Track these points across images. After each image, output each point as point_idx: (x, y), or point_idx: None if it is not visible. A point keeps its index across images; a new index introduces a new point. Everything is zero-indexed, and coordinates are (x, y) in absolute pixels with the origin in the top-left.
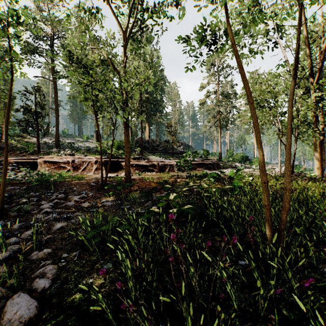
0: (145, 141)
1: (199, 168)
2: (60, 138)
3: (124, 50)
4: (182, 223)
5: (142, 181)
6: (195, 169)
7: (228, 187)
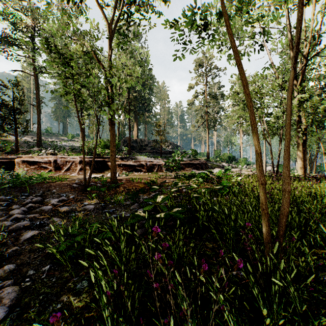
0: (134, 140)
1: (187, 168)
2: (43, 137)
3: (109, 43)
4: (170, 228)
5: (129, 182)
6: (184, 169)
7: (218, 188)
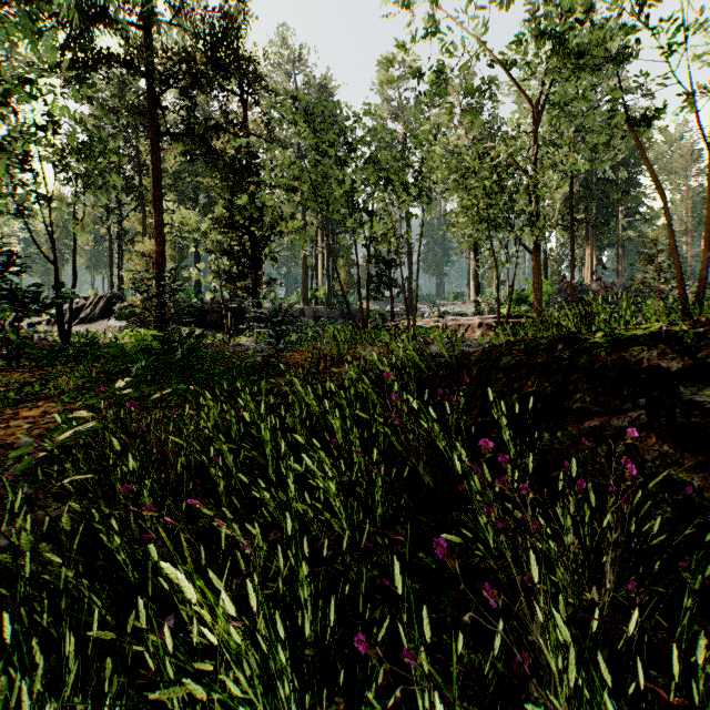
0: (583, 288)
1: None
2: None
3: (531, 134)
4: None
5: None
6: None
7: None
